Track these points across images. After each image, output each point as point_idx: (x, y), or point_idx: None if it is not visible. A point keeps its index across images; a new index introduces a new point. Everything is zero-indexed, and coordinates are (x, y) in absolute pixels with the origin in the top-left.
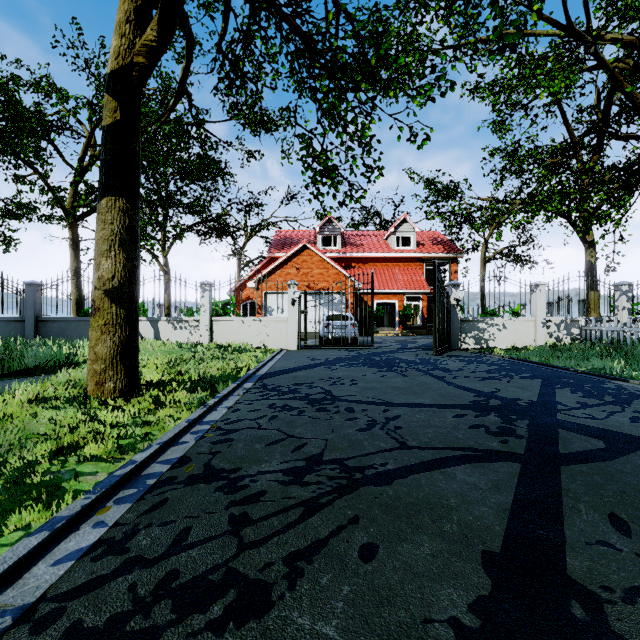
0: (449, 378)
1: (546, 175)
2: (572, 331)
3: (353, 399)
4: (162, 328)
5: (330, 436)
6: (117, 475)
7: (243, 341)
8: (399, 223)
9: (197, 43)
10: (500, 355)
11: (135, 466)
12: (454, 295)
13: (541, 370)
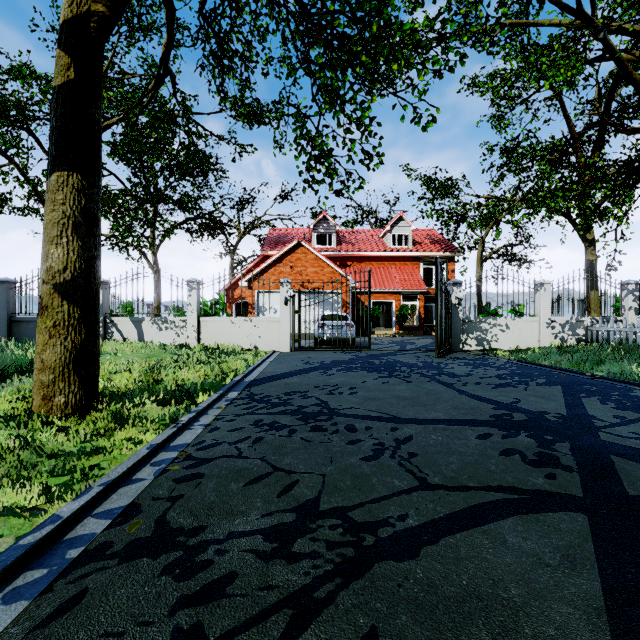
0: (459, 385)
1: (545, 172)
2: (577, 332)
3: (354, 413)
4: (146, 329)
5: (328, 469)
6: (22, 545)
7: (233, 343)
8: (395, 221)
9: (185, 28)
10: (506, 357)
11: (56, 526)
12: (455, 294)
13: (555, 375)
